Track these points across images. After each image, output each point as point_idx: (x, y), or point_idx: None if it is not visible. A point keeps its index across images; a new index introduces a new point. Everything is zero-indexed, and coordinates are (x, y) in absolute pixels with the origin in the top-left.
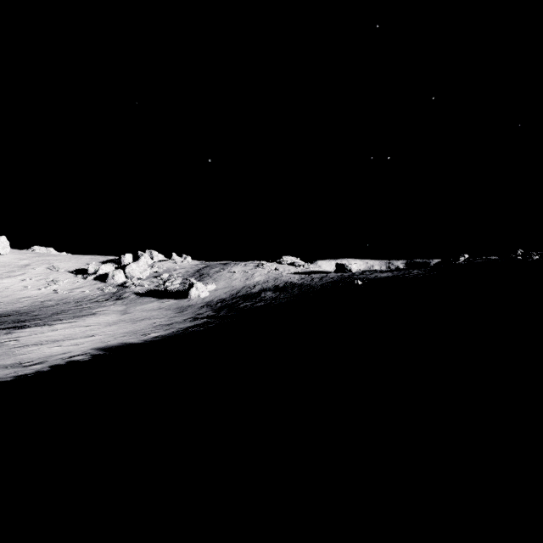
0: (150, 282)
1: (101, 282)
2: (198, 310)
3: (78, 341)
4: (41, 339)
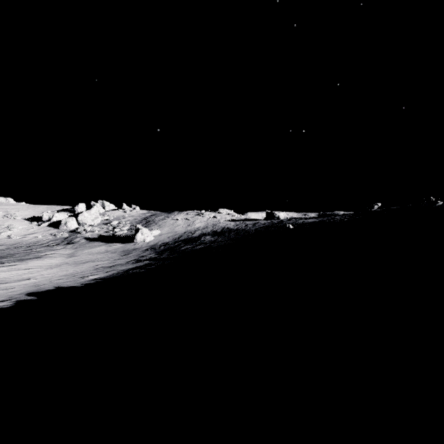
0: (100, 229)
1: (54, 228)
2: (142, 253)
3: (9, 285)
4: None
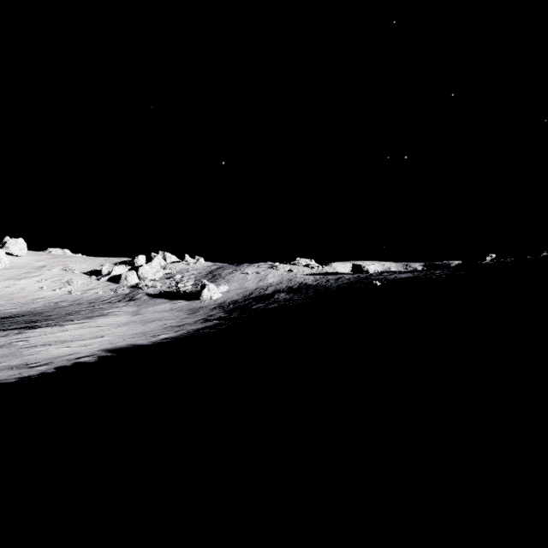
0: (163, 284)
1: (114, 283)
2: (210, 312)
3: (87, 342)
4: (50, 340)
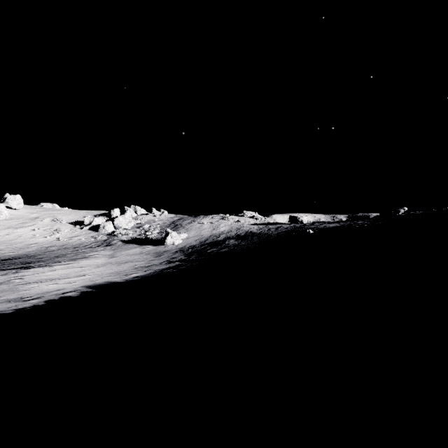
0: (134, 232)
1: (94, 231)
2: (173, 255)
3: (71, 280)
4: (41, 278)
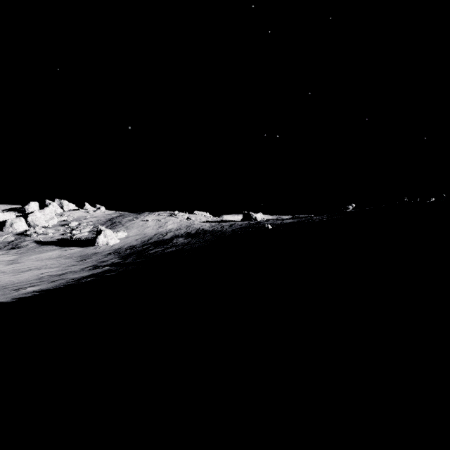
0: (56, 231)
1: None
2: (103, 258)
3: None
4: None
